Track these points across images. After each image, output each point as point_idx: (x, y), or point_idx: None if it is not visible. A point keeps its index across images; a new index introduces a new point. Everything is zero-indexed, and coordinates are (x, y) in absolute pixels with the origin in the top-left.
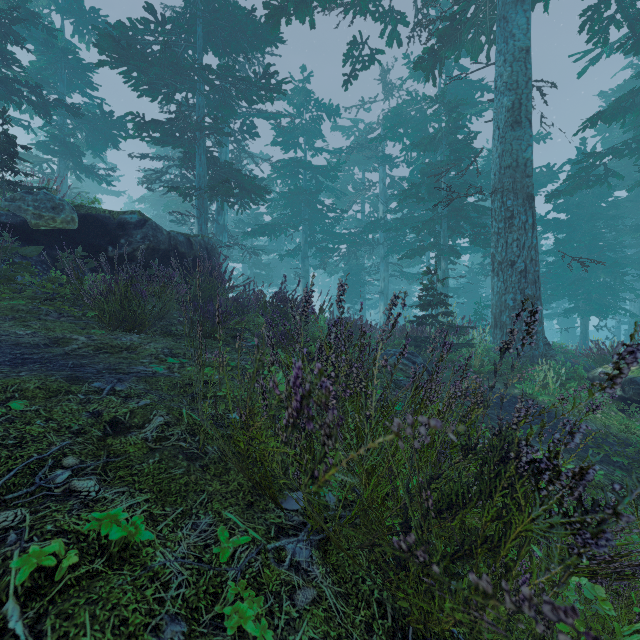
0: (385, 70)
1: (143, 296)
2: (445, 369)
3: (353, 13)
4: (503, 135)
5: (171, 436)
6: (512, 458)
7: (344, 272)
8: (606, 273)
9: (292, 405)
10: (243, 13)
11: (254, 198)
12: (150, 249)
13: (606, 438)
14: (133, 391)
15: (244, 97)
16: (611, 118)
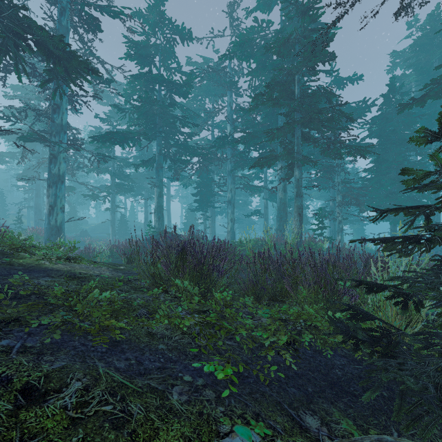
0: (233, 2)
1: None
2: None
3: None
4: None
5: None
6: None
7: (197, 184)
8: None
9: None
10: None
11: (122, 121)
12: None
13: None
14: None
15: None
16: None
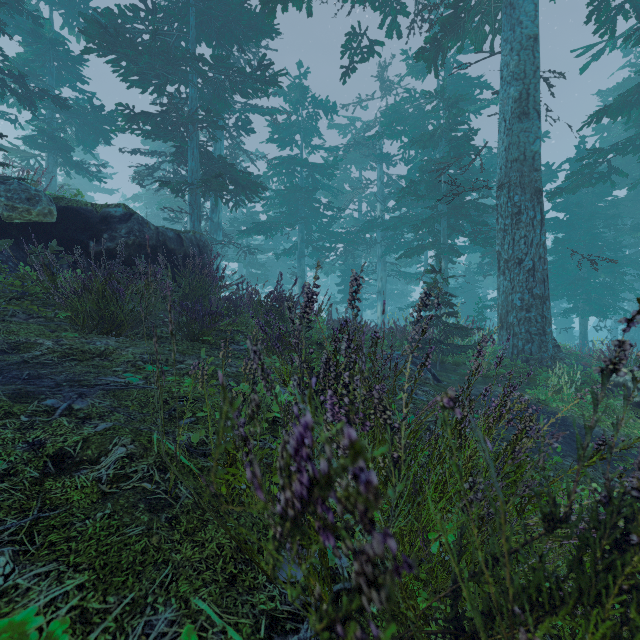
0: (383, 67)
1: (121, 295)
2: (450, 373)
3: (352, 2)
4: (510, 127)
5: (133, 474)
6: (635, 544)
7: (341, 272)
8: (606, 273)
9: (292, 488)
10: (237, 2)
11: (250, 197)
12: (136, 245)
13: (630, 450)
14: (95, 410)
15: (239, 90)
16: (617, 113)
